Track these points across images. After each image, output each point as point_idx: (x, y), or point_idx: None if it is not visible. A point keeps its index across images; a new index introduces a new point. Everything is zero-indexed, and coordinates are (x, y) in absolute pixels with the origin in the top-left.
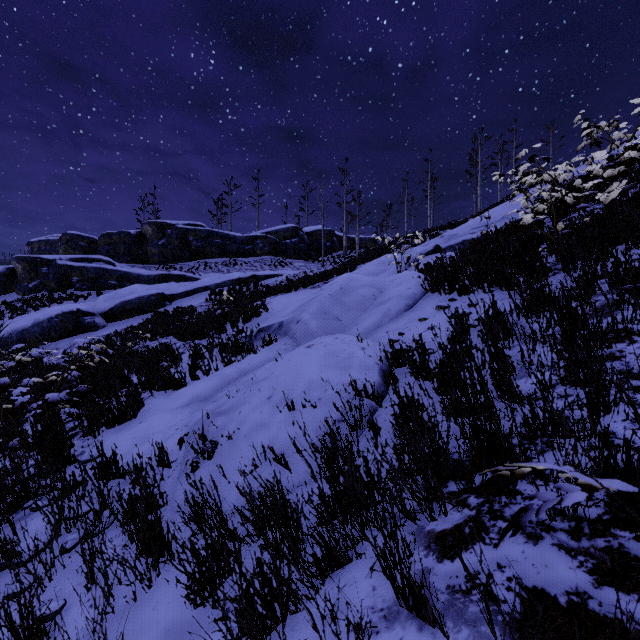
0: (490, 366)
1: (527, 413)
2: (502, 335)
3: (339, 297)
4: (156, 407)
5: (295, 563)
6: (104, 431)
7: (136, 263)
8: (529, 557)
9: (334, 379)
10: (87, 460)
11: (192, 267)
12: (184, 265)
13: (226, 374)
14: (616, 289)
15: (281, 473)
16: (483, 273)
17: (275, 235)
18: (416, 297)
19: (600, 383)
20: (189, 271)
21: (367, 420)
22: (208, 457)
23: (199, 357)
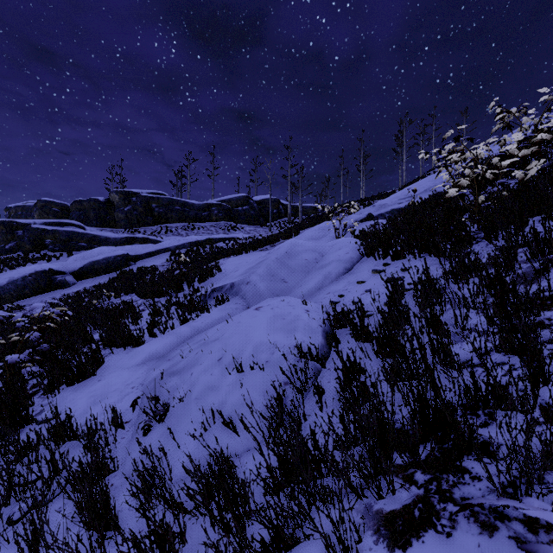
0: (429, 334)
1: (469, 385)
2: (436, 301)
3: (285, 260)
4: (115, 364)
5: (241, 549)
6: (64, 389)
7: (104, 227)
8: (486, 552)
9: (281, 342)
10: (45, 420)
11: (155, 231)
12: (147, 229)
13: (181, 332)
14: (543, 260)
15: (230, 437)
16: (414, 241)
17: (228, 203)
18: (353, 261)
19: (539, 356)
20: (152, 234)
21: (312, 382)
22: (160, 420)
23: (158, 314)
